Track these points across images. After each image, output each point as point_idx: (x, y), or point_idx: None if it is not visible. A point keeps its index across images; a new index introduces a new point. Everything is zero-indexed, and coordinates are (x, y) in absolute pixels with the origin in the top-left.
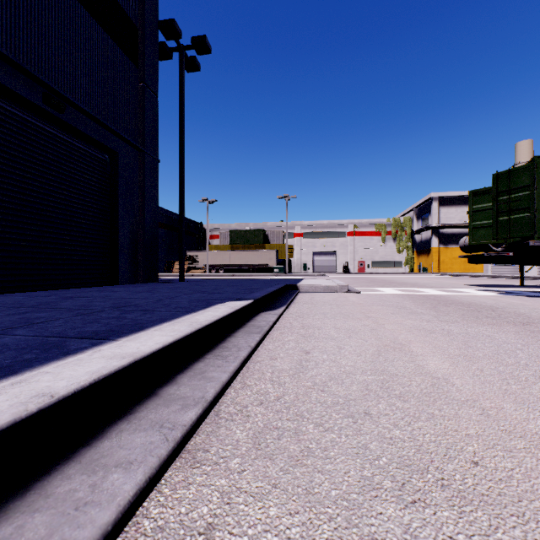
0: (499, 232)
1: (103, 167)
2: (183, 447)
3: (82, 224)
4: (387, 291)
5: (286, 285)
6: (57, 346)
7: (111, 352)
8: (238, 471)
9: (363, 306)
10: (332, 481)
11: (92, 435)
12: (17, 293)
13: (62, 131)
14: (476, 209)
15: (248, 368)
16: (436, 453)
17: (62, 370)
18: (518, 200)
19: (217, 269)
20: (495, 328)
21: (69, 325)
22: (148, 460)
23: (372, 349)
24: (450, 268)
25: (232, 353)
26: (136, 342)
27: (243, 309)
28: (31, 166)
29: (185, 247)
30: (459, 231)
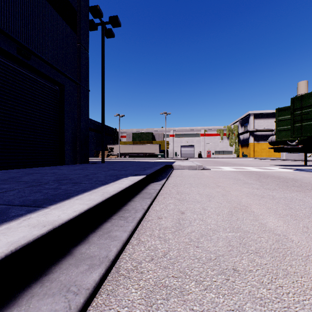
0: (295, 133)
1: (55, 94)
2: (85, 311)
3: (42, 128)
4: (226, 169)
5: (166, 165)
6: (1, 213)
7: (37, 220)
8: None
9: (214, 178)
10: None
11: (5, 302)
12: None
13: (29, 71)
14: (280, 119)
15: (142, 226)
16: None
17: None
18: (307, 113)
19: (125, 155)
20: (302, 194)
21: (19, 194)
22: None
23: (226, 210)
24: (260, 155)
25: (131, 214)
26: (59, 210)
27: (139, 181)
28: (9, 92)
29: (106, 143)
30: (265, 133)
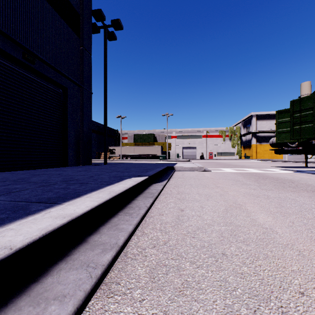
0: (294, 135)
1: (58, 96)
2: (102, 281)
3: (46, 130)
4: (227, 170)
5: (167, 167)
6: (23, 208)
7: (57, 213)
8: (139, 300)
9: (214, 180)
10: (205, 308)
11: (40, 273)
12: (6, 172)
13: (34, 75)
14: (280, 122)
15: (145, 221)
16: (274, 285)
17: (21, 227)
18: (306, 116)
19: (126, 157)
20: (296, 194)
21: (33, 193)
22: (77, 293)
23: (222, 208)
24: (263, 156)
25: (135, 211)
26: (73, 205)
27: (142, 182)
28: (15, 96)
29: (107, 144)
30: (268, 135)
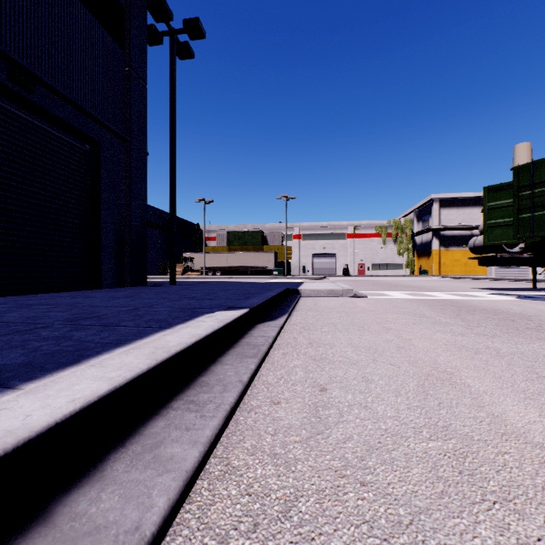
0: (520, 231)
1: (83, 158)
2: None
3: (57, 220)
4: (396, 295)
5: (286, 289)
6: None
7: None
8: None
9: (376, 314)
10: None
11: None
12: None
13: (34, 115)
14: (491, 207)
15: (236, 423)
16: None
17: None
18: (543, 195)
19: (214, 272)
20: None
21: None
22: None
23: (412, 382)
24: (451, 271)
25: (213, 396)
26: (38, 396)
27: (235, 321)
28: None
29: (181, 249)
30: (460, 233)
